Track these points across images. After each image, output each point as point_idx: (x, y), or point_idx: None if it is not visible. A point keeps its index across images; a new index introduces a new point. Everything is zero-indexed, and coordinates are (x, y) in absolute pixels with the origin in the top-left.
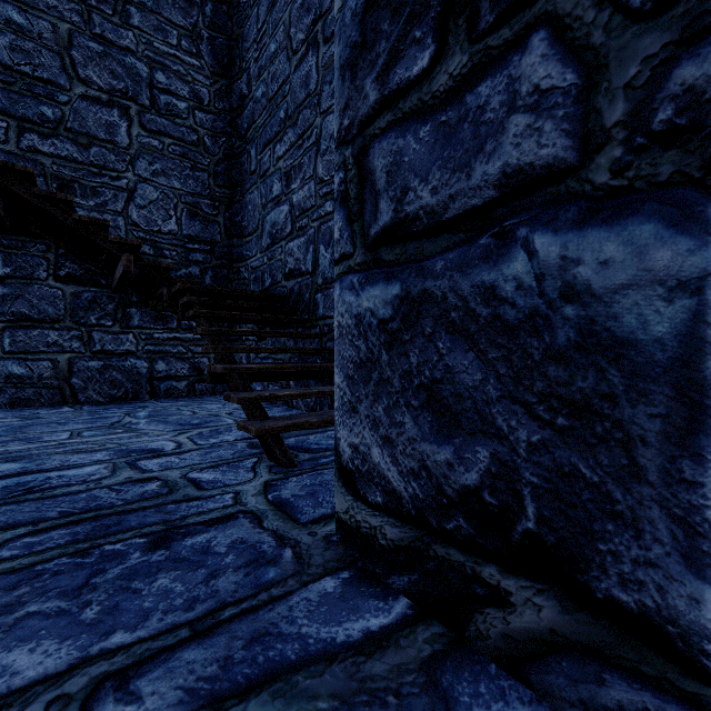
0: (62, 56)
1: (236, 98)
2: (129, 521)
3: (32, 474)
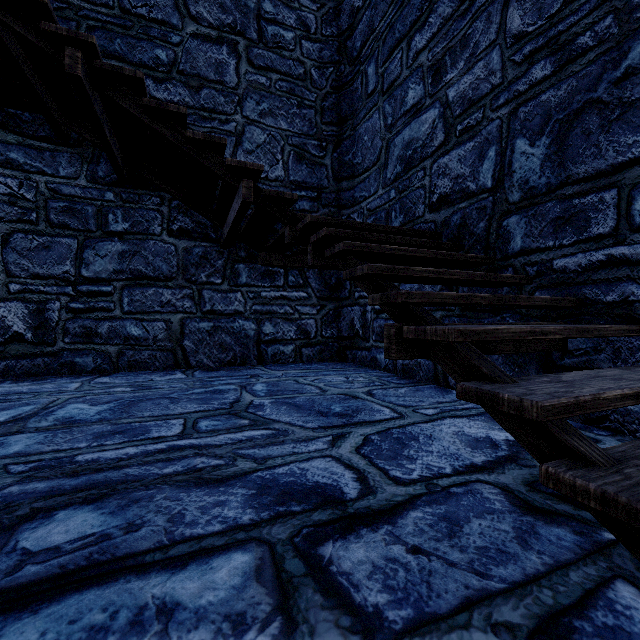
0: None
1: (345, 18)
2: None
3: (109, 583)
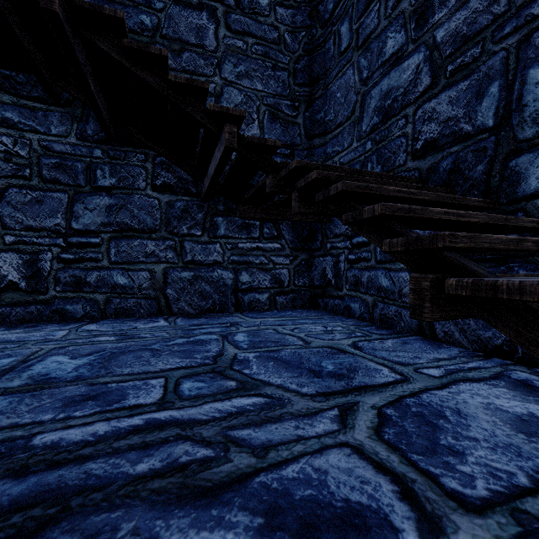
0: None
1: None
2: None
3: None
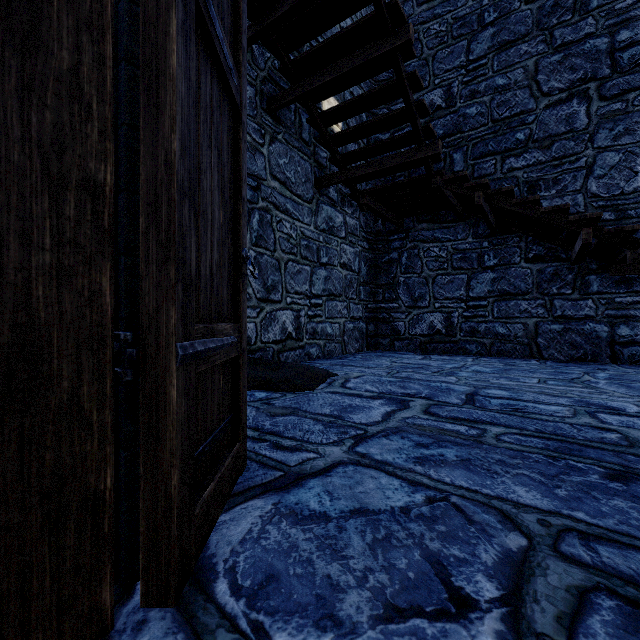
0: (530, 86)
1: None
2: (588, 452)
3: (515, 401)
